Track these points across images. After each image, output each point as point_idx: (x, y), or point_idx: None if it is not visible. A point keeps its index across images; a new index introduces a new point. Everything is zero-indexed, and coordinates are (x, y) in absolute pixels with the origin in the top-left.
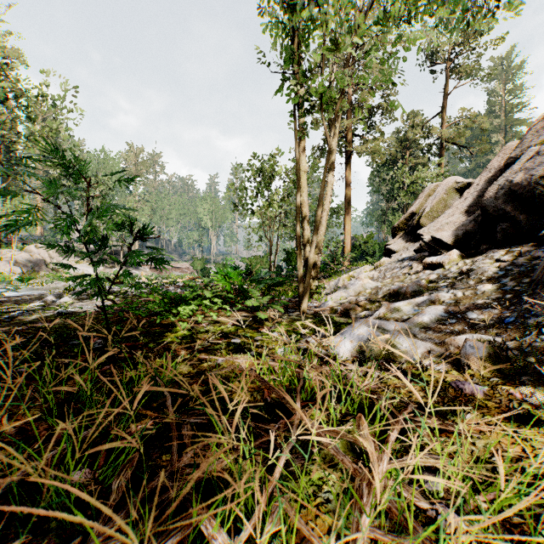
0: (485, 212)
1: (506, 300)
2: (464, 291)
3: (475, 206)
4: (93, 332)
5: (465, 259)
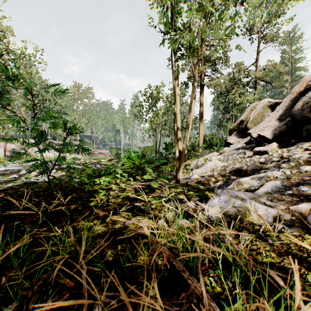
0: (294, 118)
1: None
2: (290, 170)
3: (284, 116)
4: (42, 198)
5: (282, 148)
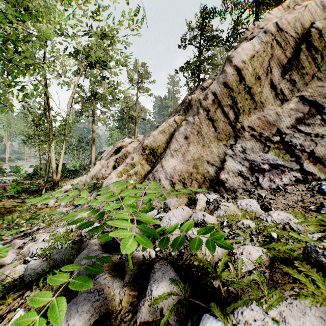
0: None
1: None
2: None
3: None
4: None
5: None
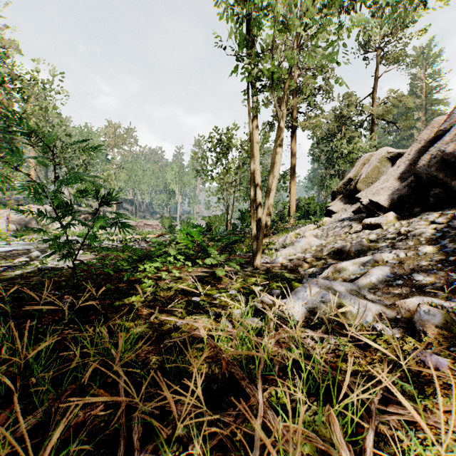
0: (418, 178)
1: (449, 262)
2: (406, 251)
3: (407, 173)
4: (65, 290)
5: (401, 221)
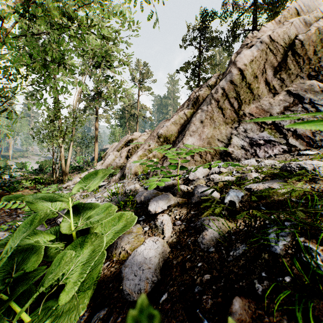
0: None
1: None
2: None
3: None
4: None
5: None
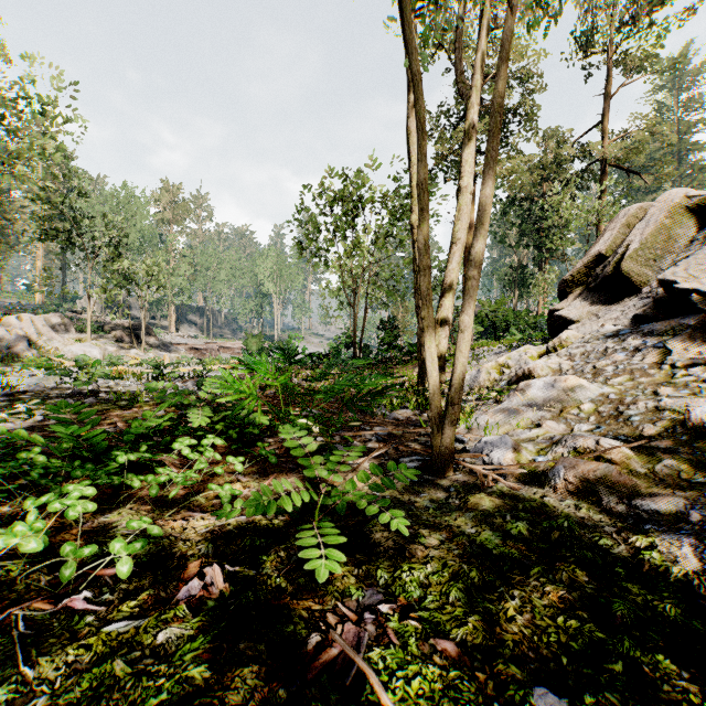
0: None
1: None
2: None
3: None
4: None
5: None
